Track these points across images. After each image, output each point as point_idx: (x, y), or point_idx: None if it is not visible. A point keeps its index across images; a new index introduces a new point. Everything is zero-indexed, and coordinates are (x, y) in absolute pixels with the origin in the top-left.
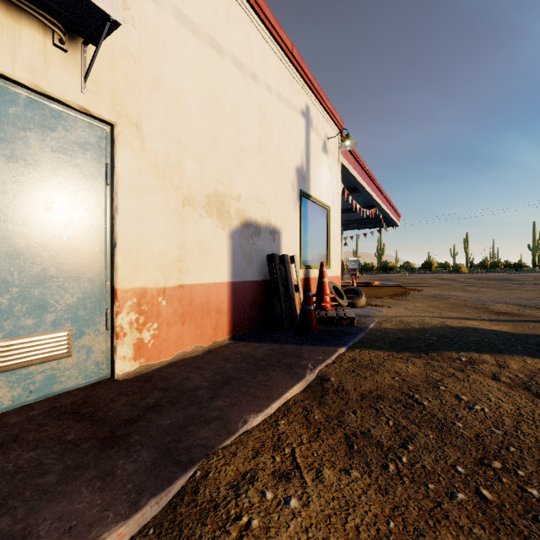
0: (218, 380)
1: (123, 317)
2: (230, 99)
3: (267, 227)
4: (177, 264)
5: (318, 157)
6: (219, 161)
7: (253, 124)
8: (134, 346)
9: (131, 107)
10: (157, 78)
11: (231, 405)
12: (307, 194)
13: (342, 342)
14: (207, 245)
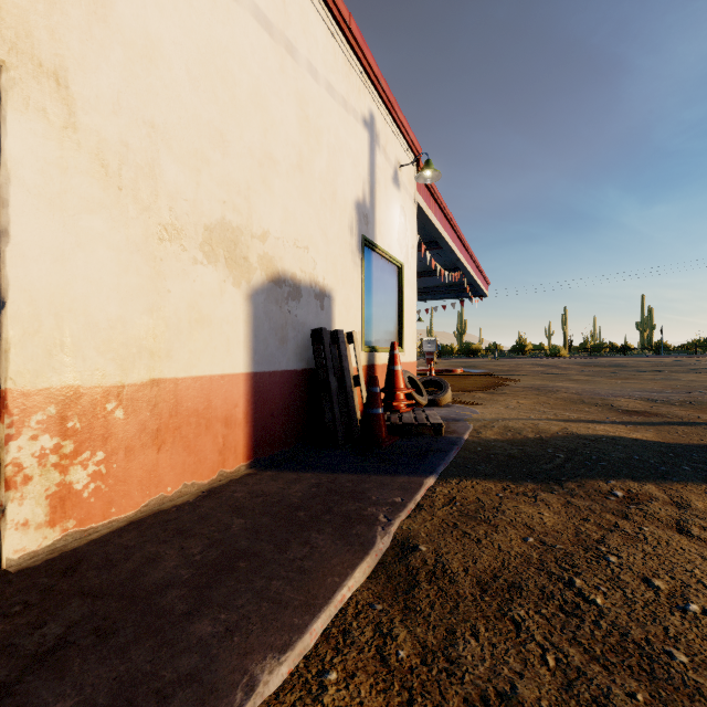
0: (211, 562)
1: (23, 446)
2: (250, 75)
3: (312, 287)
4: (147, 343)
5: (387, 190)
6: (230, 172)
7: (289, 123)
8: (50, 499)
9: (42, 39)
10: (103, 1)
11: (227, 632)
12: (372, 242)
13: (429, 466)
14: (208, 312)
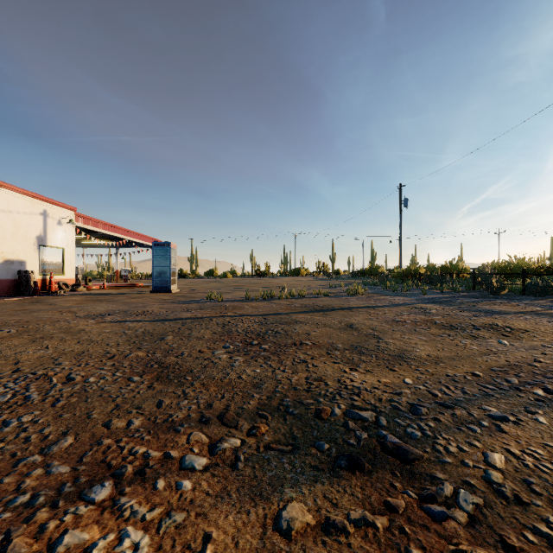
0: None
1: None
2: None
3: (18, 261)
4: None
5: (54, 228)
6: None
7: (10, 227)
8: None
9: None
10: None
11: None
12: (45, 245)
13: (43, 296)
14: None
